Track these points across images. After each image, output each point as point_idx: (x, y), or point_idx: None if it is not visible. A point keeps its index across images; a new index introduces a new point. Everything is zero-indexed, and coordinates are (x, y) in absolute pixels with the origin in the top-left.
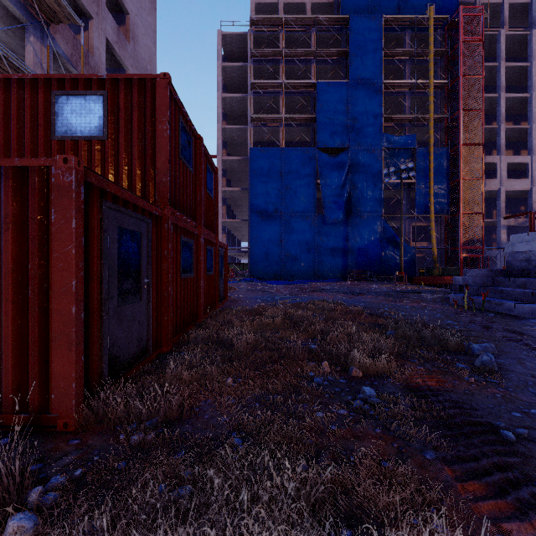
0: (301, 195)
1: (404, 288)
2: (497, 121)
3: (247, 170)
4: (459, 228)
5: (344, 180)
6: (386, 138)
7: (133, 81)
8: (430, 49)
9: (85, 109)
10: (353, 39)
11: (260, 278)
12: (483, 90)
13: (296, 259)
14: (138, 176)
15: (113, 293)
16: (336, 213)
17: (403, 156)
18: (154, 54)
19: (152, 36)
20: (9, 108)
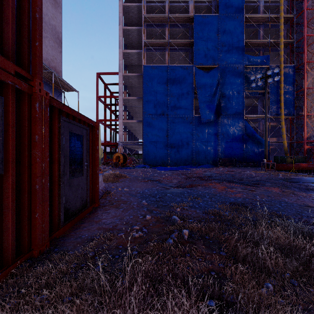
0: (182, 101)
1: (282, 175)
2: None
3: (142, 85)
4: (304, 126)
5: (215, 90)
6: (247, 58)
7: None
8: None
9: None
10: None
11: (151, 164)
12: None
13: (179, 150)
14: None
15: None
16: (209, 115)
17: (259, 72)
18: None
19: None
20: None
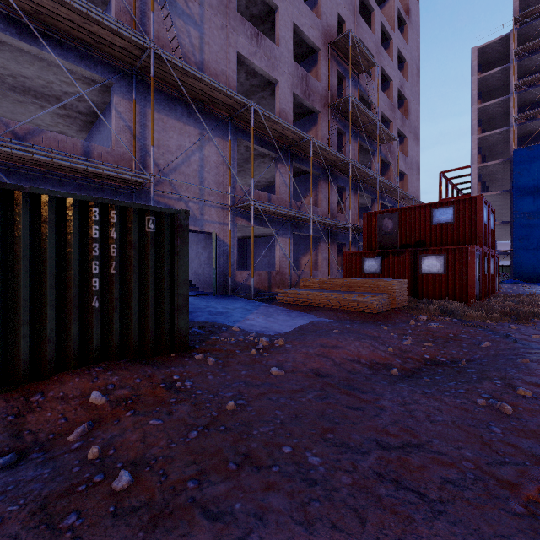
0: None
1: None
2: None
3: (508, 169)
4: None
5: None
6: None
7: (466, 200)
8: None
9: (444, 213)
10: None
11: (527, 280)
12: None
13: None
14: (468, 235)
15: (476, 277)
16: None
17: None
18: (419, 111)
19: (418, 99)
20: (414, 216)
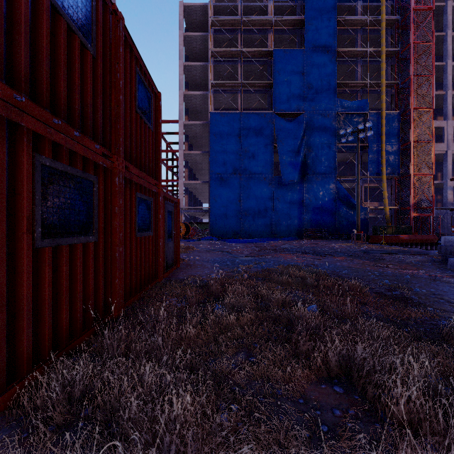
0: (259, 157)
1: (367, 247)
2: (443, 87)
3: (207, 135)
4: (410, 188)
5: (300, 143)
6: (340, 103)
7: None
8: (382, 18)
9: None
10: (309, 9)
11: (220, 236)
12: (433, 56)
13: (254, 218)
14: None
15: None
16: (292, 175)
17: (355, 120)
18: None
19: None
20: None
